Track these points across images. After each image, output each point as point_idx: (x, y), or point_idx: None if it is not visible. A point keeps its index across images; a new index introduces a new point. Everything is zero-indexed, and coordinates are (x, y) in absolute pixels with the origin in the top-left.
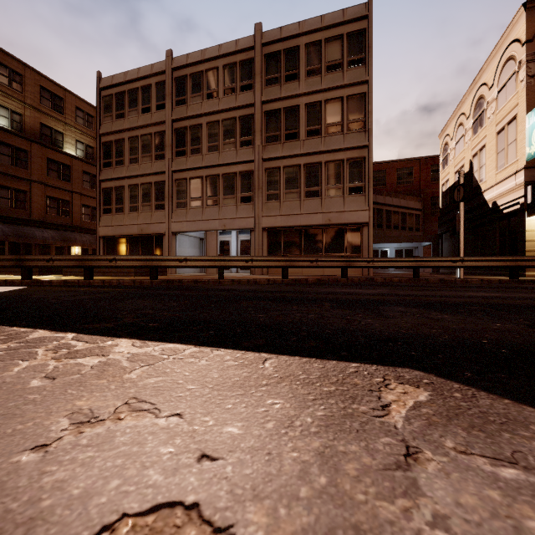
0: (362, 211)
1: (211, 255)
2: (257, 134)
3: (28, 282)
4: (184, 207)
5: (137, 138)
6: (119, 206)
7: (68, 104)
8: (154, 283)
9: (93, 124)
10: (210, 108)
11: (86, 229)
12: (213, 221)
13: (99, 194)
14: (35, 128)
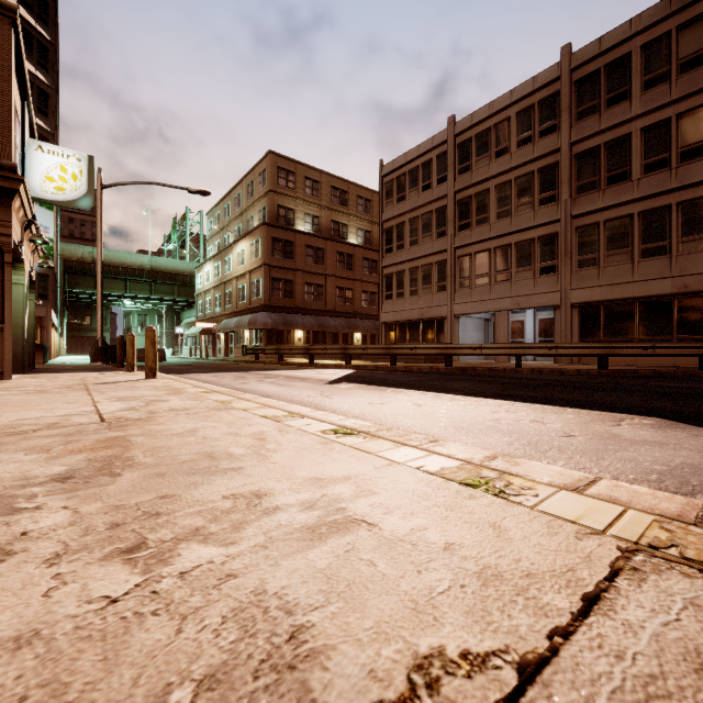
0: None
1: (500, 339)
2: (563, 186)
3: (350, 366)
4: (468, 286)
5: (417, 218)
6: (399, 291)
7: (351, 196)
8: (449, 370)
9: (370, 209)
10: (499, 168)
11: (365, 315)
12: (503, 299)
13: (381, 281)
14: (328, 226)
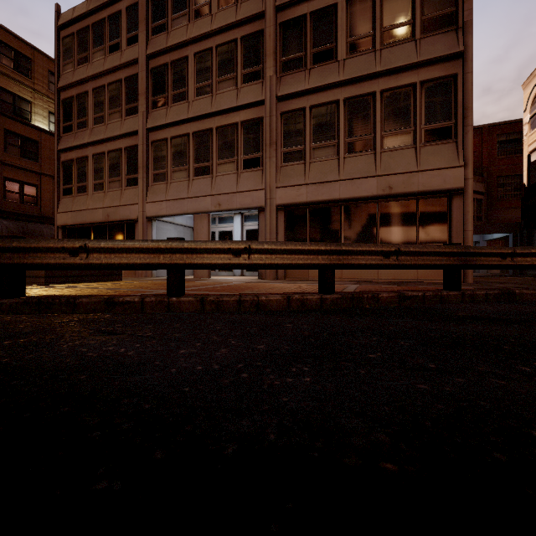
0: (451, 168)
1: None
2: (268, 58)
3: None
4: (163, 181)
5: (103, 88)
6: (81, 185)
7: (39, 67)
8: (3, 308)
9: None
10: (198, 30)
11: None
12: (203, 198)
13: (57, 169)
14: None
